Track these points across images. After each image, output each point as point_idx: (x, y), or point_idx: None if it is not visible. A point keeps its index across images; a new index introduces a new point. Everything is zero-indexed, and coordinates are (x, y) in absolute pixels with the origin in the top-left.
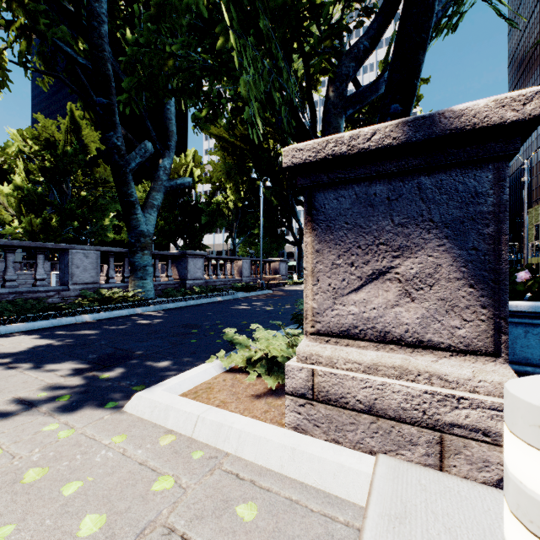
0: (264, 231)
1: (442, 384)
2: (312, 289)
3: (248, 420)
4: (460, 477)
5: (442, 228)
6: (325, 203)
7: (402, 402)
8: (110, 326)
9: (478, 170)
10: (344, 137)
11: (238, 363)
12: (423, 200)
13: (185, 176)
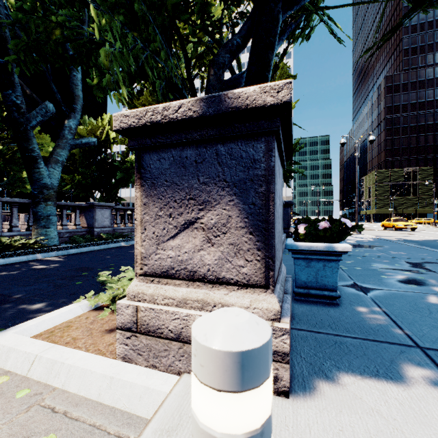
0: None
1: None
2: (141, 237)
3: (84, 355)
4: None
5: (232, 187)
6: (150, 163)
7: None
8: (0, 273)
9: (255, 141)
10: (159, 107)
11: (103, 301)
12: (220, 164)
13: (101, 137)
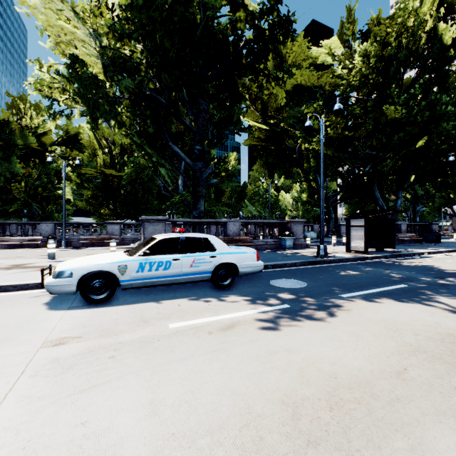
0: (432, 209)
1: None
2: None
3: None
4: None
5: None
6: None
7: None
8: None
9: None
10: None
11: None
12: None
13: None
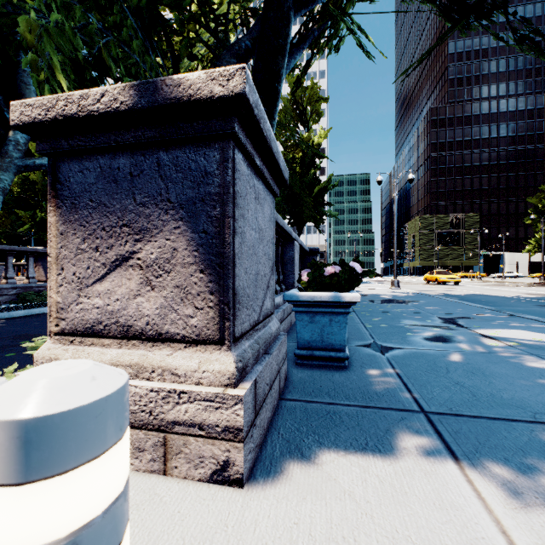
0: None
1: (173, 379)
2: (57, 280)
3: None
4: (180, 479)
5: (178, 209)
6: (70, 176)
7: (132, 404)
8: None
9: (208, 148)
10: (75, 95)
11: None
12: (162, 177)
13: None
